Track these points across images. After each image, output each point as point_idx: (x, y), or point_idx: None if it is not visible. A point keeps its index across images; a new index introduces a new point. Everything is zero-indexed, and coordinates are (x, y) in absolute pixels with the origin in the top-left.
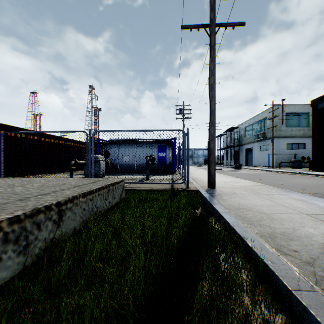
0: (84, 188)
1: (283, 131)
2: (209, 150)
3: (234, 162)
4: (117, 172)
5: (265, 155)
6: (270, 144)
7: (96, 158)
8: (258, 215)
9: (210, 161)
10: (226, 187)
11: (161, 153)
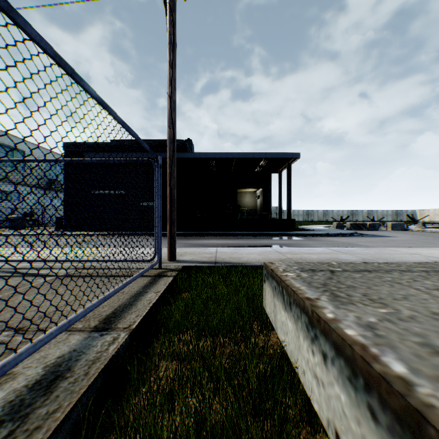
0: (430, 265)
1: None
2: (172, 201)
3: None
4: None
5: None
6: None
7: None
8: (297, 259)
9: (173, 218)
10: None
11: None
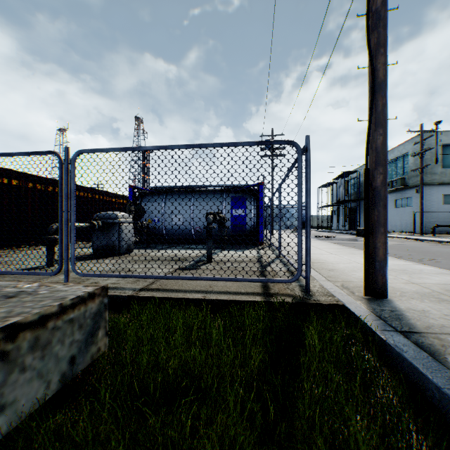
0: None
1: (438, 174)
2: (368, 192)
3: (348, 226)
4: (163, 243)
5: (404, 214)
6: (413, 196)
7: (113, 217)
8: None
9: (371, 222)
10: (412, 293)
11: (237, 210)
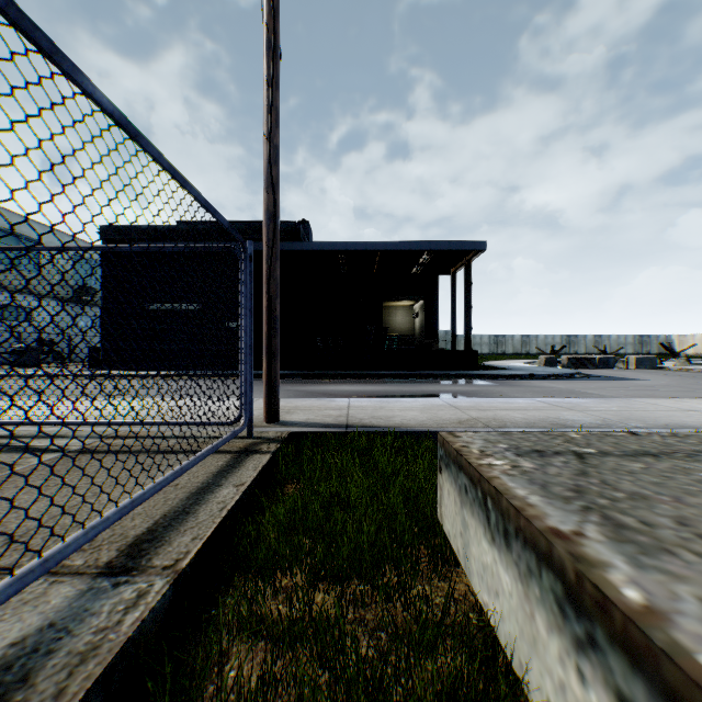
0: None
1: None
2: (272, 319)
3: None
4: None
5: None
6: None
7: None
8: (488, 420)
9: (274, 350)
10: None
11: None
